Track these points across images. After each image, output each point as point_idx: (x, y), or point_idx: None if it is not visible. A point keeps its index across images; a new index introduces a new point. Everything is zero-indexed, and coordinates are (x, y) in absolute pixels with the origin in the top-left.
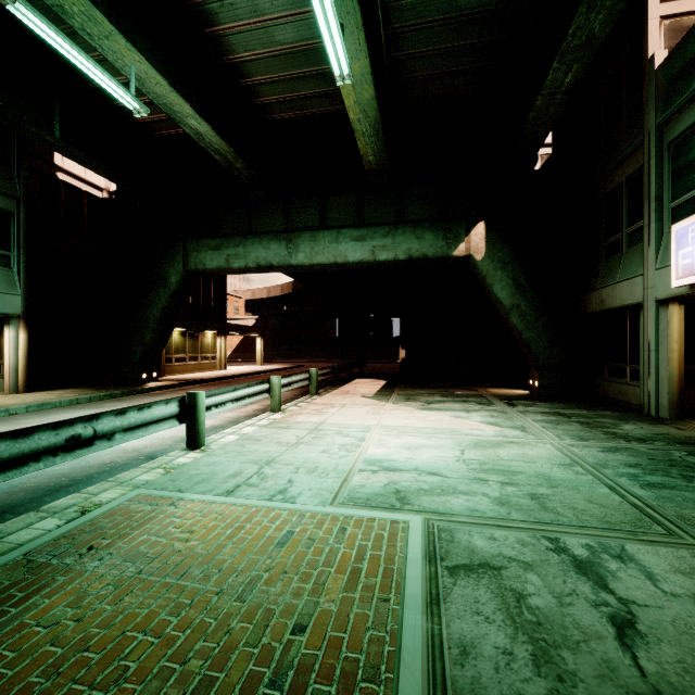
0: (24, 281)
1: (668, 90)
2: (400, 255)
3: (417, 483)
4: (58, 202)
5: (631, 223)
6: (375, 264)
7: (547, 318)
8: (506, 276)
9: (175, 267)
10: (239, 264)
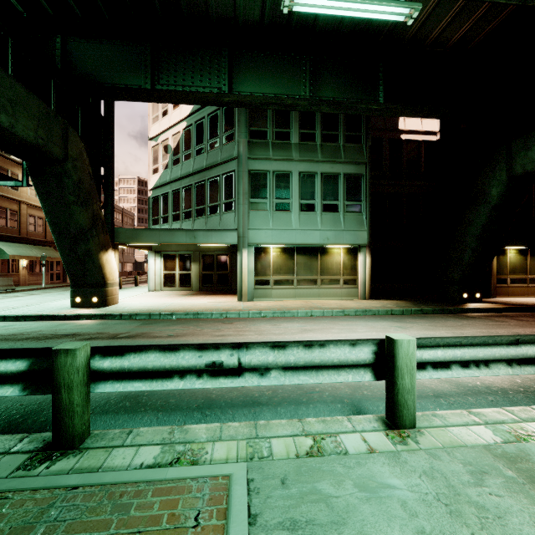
0: (368, 220)
1: None
2: None
3: None
4: (401, 158)
5: None
6: None
7: None
8: None
9: (496, 178)
10: None
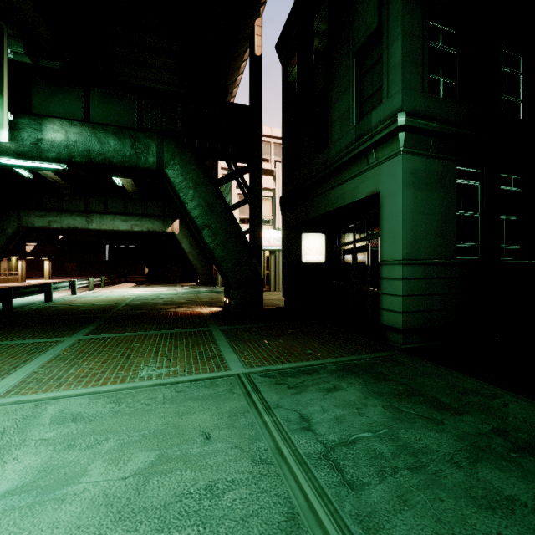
0: None
1: None
2: (144, 229)
3: (138, 294)
4: None
5: None
6: (133, 231)
7: (201, 257)
8: (187, 241)
9: (11, 224)
10: (57, 226)
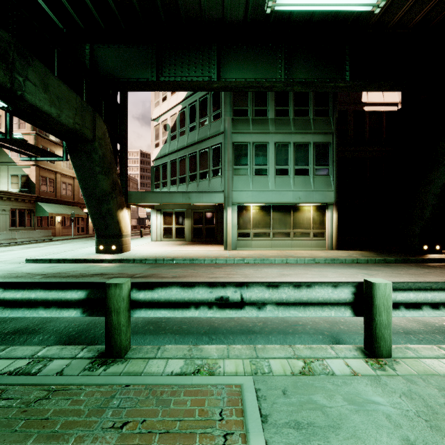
0: (335, 182)
1: None
2: None
3: None
4: (364, 127)
5: None
6: None
7: None
8: None
9: None
10: None
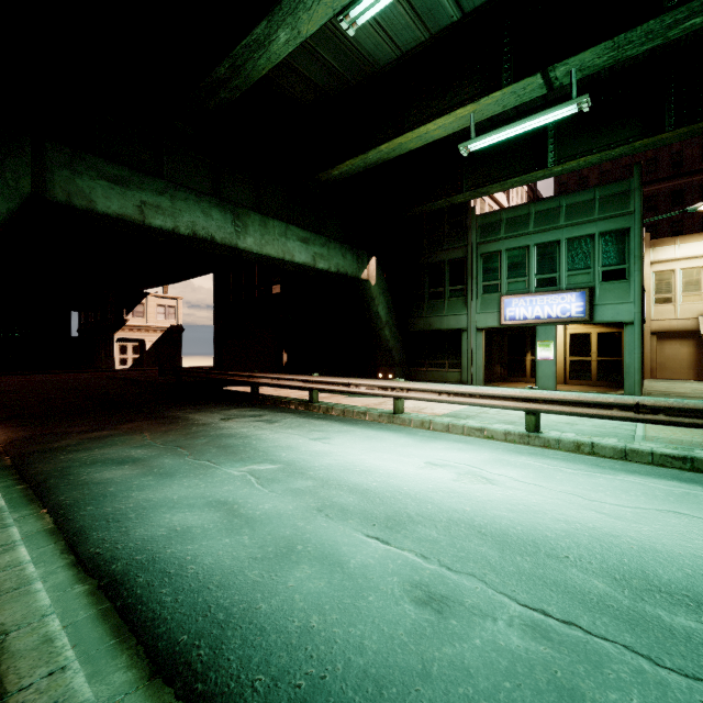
0: None
1: (482, 228)
2: (332, 267)
3: None
4: None
5: (452, 285)
6: (304, 268)
7: (399, 332)
8: (384, 300)
9: (7, 180)
10: (164, 222)
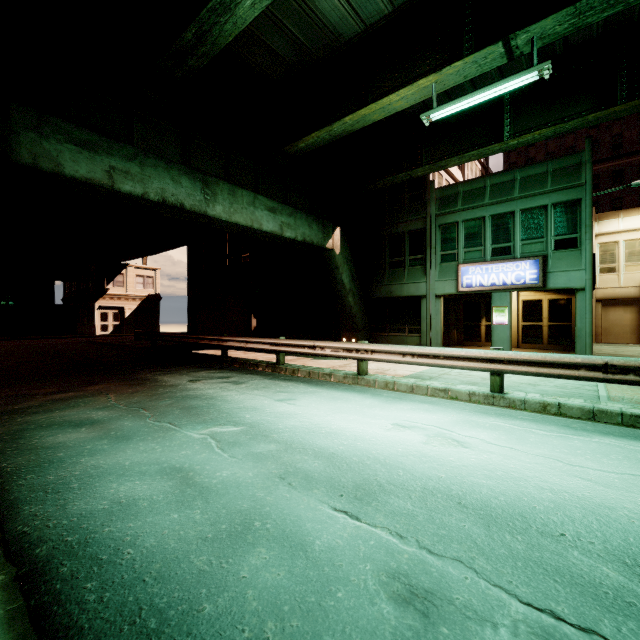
0: None
1: (440, 201)
2: (299, 236)
3: None
4: None
5: (412, 254)
6: (271, 237)
7: (362, 299)
8: (348, 269)
9: None
10: (133, 188)
